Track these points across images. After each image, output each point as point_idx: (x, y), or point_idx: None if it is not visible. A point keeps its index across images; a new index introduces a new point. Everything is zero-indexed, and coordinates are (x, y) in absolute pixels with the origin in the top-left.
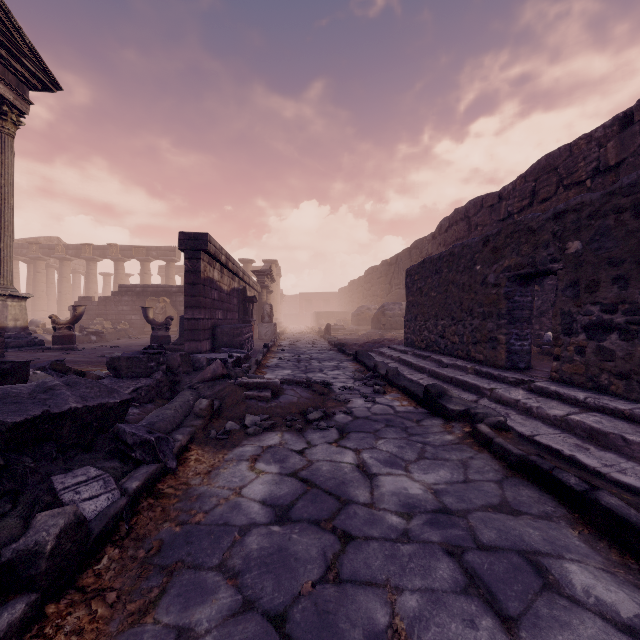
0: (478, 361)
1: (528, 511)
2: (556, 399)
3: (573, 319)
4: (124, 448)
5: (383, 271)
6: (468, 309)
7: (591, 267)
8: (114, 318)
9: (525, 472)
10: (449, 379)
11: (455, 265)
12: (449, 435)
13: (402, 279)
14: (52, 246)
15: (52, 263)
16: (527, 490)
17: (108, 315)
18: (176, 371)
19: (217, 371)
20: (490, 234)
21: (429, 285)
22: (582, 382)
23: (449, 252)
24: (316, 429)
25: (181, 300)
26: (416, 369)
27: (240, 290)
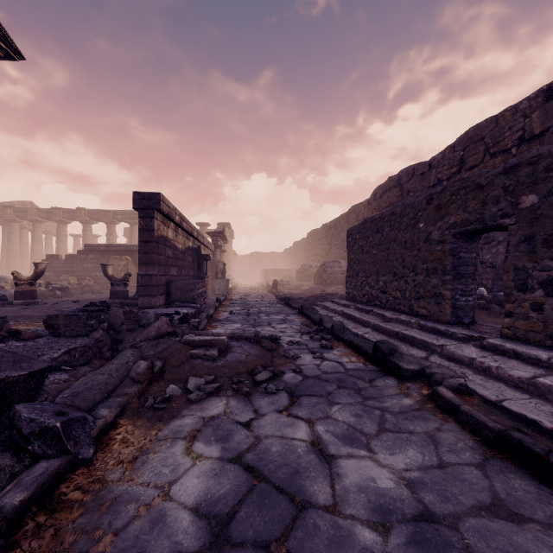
0: (421, 316)
1: (532, 516)
2: (514, 358)
3: (528, 275)
4: (18, 439)
5: (324, 233)
6: (411, 265)
7: (550, 221)
8: (80, 274)
9: (507, 451)
10: (394, 334)
11: (397, 224)
12: (406, 398)
13: (341, 240)
14: (25, 209)
15: (26, 225)
16: (518, 480)
17: (74, 272)
18: (119, 329)
19: (162, 329)
20: (434, 192)
21: (370, 243)
22: (539, 340)
23: (391, 212)
24: (264, 393)
25: None
26: (360, 323)
27: (195, 249)
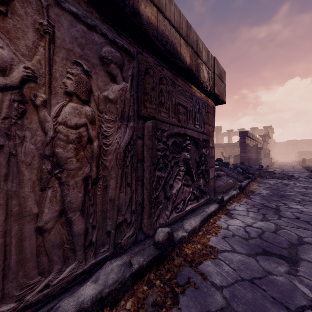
0: None
1: None
2: None
3: None
4: (249, 174)
5: None
6: None
7: None
8: None
9: None
10: None
11: None
12: None
13: None
14: None
15: None
16: None
17: None
18: (247, 167)
19: (258, 168)
20: None
21: None
22: None
23: None
24: (285, 180)
25: (227, 148)
26: None
27: (255, 145)
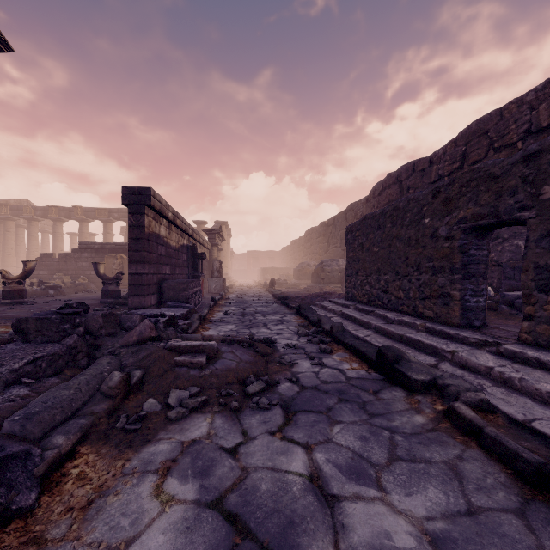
0: (427, 317)
1: None
2: (537, 367)
3: None
4: None
5: (321, 231)
6: (415, 264)
7: None
8: (74, 273)
9: (549, 492)
10: (399, 337)
11: (400, 219)
12: (418, 415)
13: (339, 238)
14: (21, 207)
15: (22, 223)
16: None
17: (68, 270)
18: (97, 333)
19: (144, 333)
20: (441, 185)
21: (371, 241)
22: None
23: (393, 207)
24: (256, 408)
25: None
26: (360, 324)
27: (190, 247)
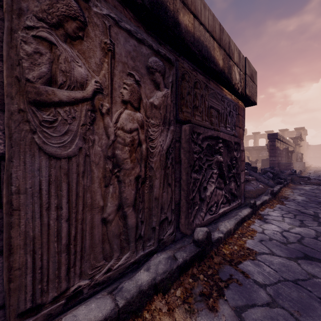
0: None
1: None
2: None
3: None
4: (281, 179)
5: None
6: None
7: None
8: None
9: None
10: None
11: None
12: None
13: None
14: None
15: None
16: None
17: None
18: (278, 172)
19: (290, 173)
20: None
21: None
22: None
23: None
24: None
25: (253, 152)
26: None
27: (286, 148)
